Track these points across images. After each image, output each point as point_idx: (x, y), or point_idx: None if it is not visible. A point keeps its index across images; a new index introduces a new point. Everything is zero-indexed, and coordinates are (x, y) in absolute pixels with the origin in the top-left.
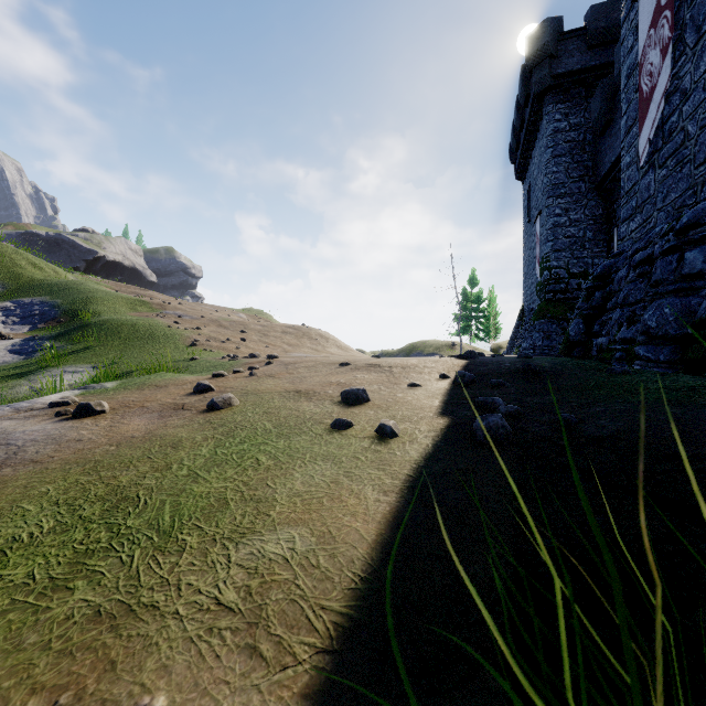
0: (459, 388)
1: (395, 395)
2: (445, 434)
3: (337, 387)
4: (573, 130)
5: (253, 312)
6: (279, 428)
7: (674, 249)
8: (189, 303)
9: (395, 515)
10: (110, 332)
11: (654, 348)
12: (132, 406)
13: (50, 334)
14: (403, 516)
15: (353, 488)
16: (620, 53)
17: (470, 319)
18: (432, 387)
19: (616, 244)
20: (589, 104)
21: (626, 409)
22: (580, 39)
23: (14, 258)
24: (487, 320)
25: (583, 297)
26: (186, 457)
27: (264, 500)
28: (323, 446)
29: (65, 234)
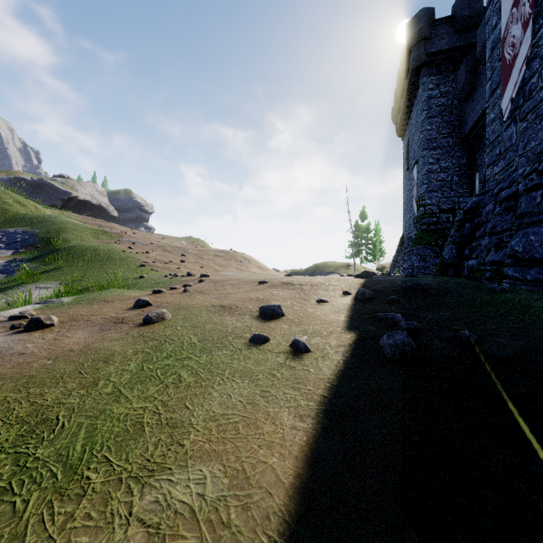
0: (360, 304)
1: (306, 310)
2: (353, 349)
3: (256, 303)
4: (443, 97)
5: (192, 240)
6: (203, 342)
7: (537, 187)
8: (141, 233)
9: (313, 448)
10: (76, 255)
11: (521, 269)
12: (79, 319)
13: (28, 257)
14: (321, 449)
15: (269, 410)
16: (482, 34)
17: (361, 245)
18: (338, 303)
19: (477, 186)
20: (456, 76)
21: (521, 327)
22: (449, 25)
23: (3, 197)
24: (373, 246)
25: (455, 227)
26: (114, 372)
27: (179, 424)
28: (242, 361)
29: (46, 179)
